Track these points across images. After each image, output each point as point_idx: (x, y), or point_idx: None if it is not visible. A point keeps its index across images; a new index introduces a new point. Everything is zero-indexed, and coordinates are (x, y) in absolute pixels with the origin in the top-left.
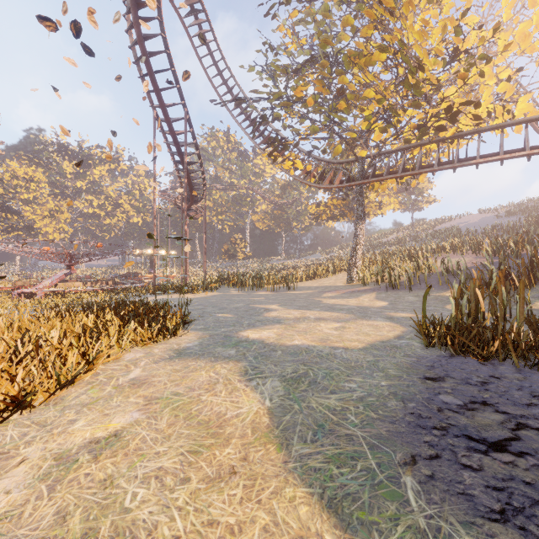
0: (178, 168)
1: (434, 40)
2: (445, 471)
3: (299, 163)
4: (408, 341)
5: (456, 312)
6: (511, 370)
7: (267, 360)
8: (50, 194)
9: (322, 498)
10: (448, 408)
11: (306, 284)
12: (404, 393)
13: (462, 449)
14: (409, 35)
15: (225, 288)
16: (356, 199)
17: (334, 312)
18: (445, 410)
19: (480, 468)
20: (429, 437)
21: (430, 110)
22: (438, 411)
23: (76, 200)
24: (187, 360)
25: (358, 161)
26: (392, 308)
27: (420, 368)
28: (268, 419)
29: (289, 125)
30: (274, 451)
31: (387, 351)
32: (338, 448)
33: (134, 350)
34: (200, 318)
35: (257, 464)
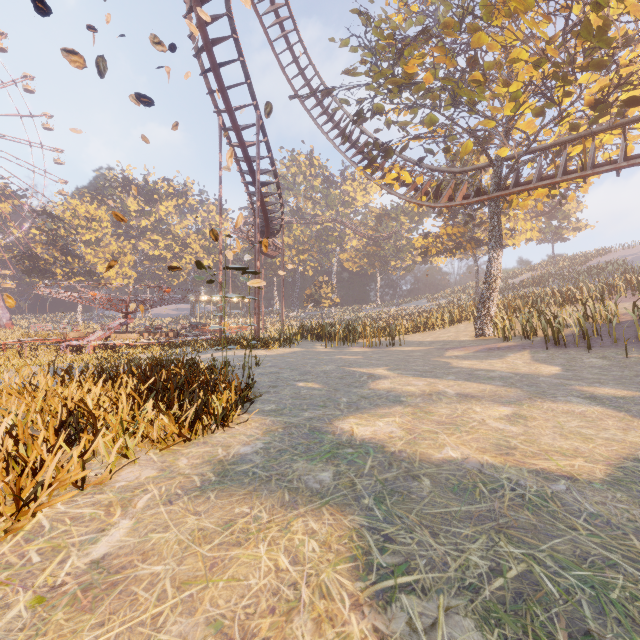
0: (250, 192)
1: None
2: None
3: (406, 175)
4: None
5: None
6: None
7: (407, 508)
8: (113, 235)
9: None
10: None
11: (414, 337)
12: None
13: None
14: None
15: (308, 342)
16: (489, 219)
17: (483, 384)
18: None
19: None
20: None
21: (622, 70)
22: None
23: (140, 241)
24: (233, 495)
25: (492, 165)
26: (577, 378)
27: None
28: None
29: (394, 122)
30: None
31: None
32: None
33: (144, 459)
34: (271, 390)
35: None
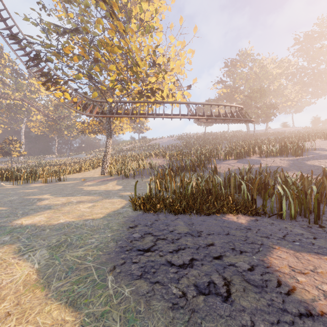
0: None
1: (145, 52)
2: (126, 267)
3: (68, 95)
4: (127, 209)
5: (149, 191)
6: (163, 215)
7: (38, 238)
8: None
9: (67, 303)
10: (135, 239)
11: (73, 176)
12: (118, 238)
13: (135, 256)
14: (133, 46)
15: None
16: (107, 125)
17: (90, 196)
18: (133, 241)
19: (139, 261)
20: (124, 255)
21: (143, 87)
22: (130, 242)
23: None
24: None
25: (108, 103)
26: (124, 190)
27: (128, 223)
28: (36, 276)
29: (60, 68)
30: (39, 292)
31: (115, 216)
32: (79, 276)
33: None
34: None
35: (27, 303)
